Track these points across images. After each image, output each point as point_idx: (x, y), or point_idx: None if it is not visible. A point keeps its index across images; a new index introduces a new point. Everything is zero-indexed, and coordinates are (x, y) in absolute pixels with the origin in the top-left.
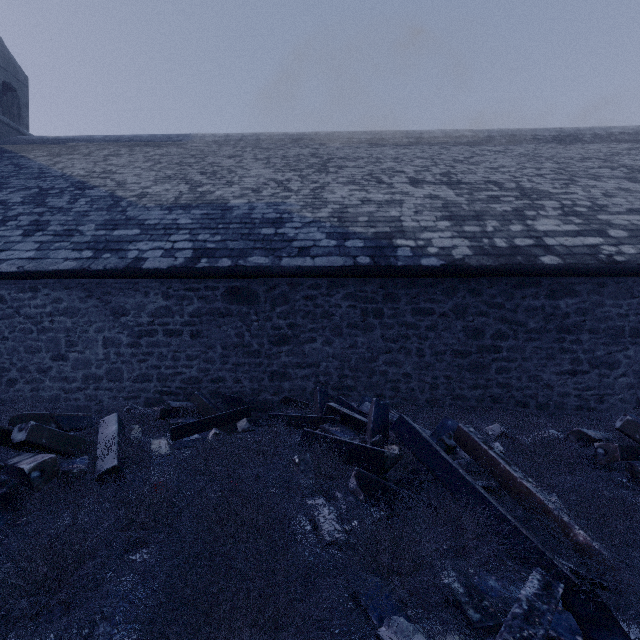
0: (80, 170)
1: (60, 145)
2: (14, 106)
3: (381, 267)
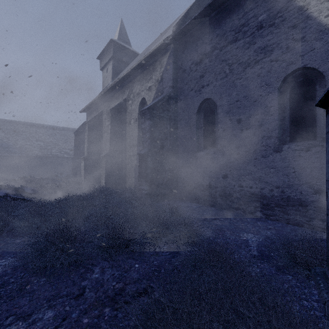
0: None
1: None
2: None
3: (27, 156)
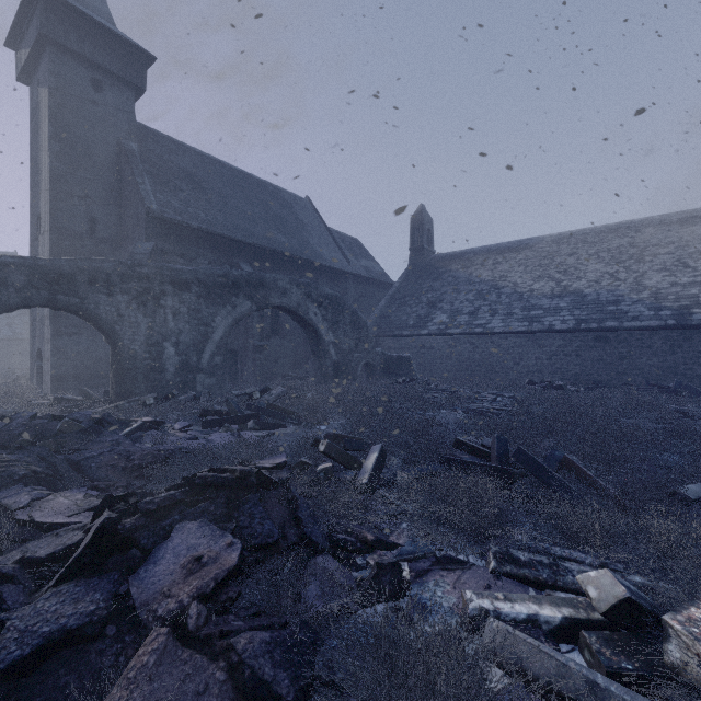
0: (487, 277)
1: (461, 259)
2: (429, 238)
3: (681, 325)
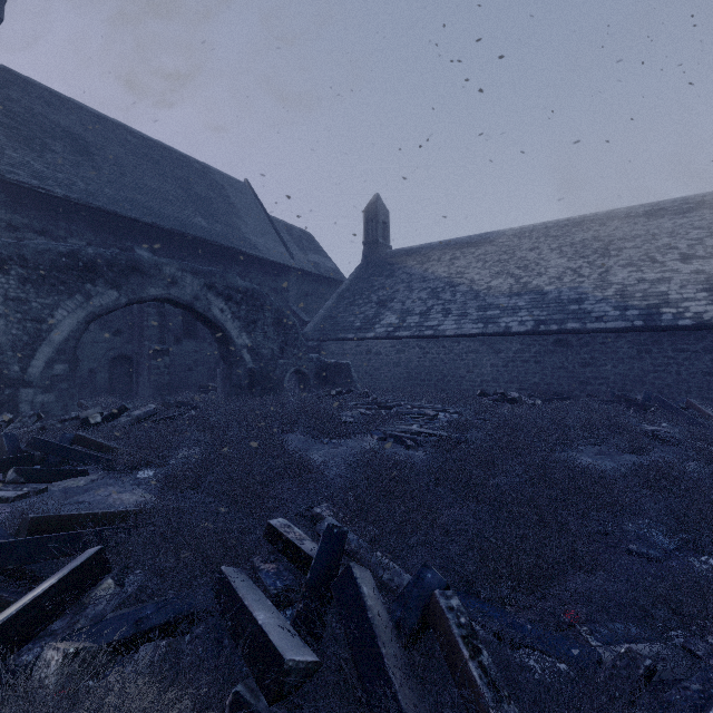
0: (443, 273)
1: (417, 254)
2: (385, 232)
3: (650, 327)
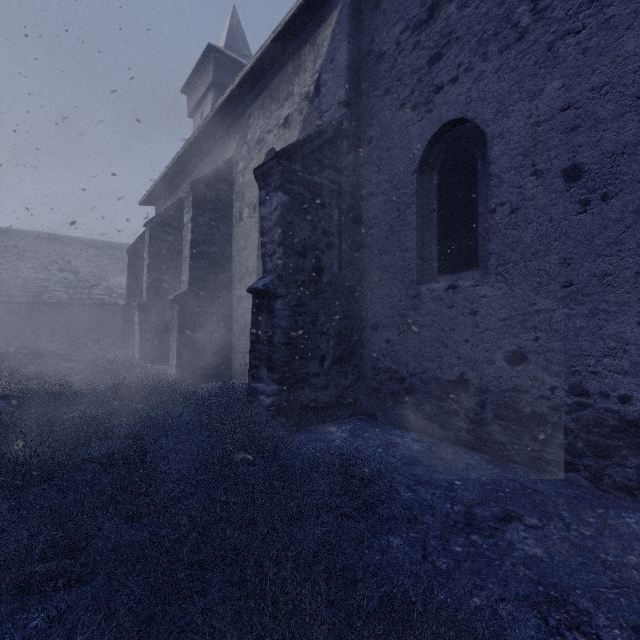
0: None
1: None
2: None
3: (37, 302)
